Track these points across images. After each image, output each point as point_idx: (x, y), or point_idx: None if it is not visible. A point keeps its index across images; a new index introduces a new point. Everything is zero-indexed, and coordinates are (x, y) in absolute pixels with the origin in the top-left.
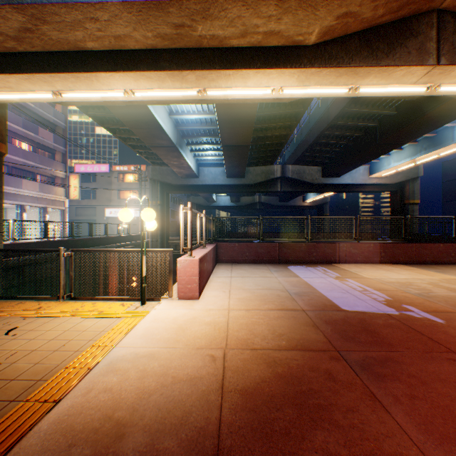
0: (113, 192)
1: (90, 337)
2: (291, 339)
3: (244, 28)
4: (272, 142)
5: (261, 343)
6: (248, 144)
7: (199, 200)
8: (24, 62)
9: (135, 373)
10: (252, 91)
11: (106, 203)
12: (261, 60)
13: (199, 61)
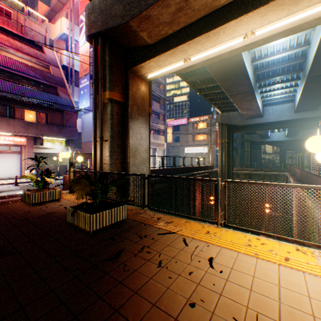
0: (189, 136)
1: None
2: None
3: None
4: None
5: None
6: None
7: (252, 137)
8: (170, 41)
9: None
10: None
11: (184, 144)
12: None
13: None
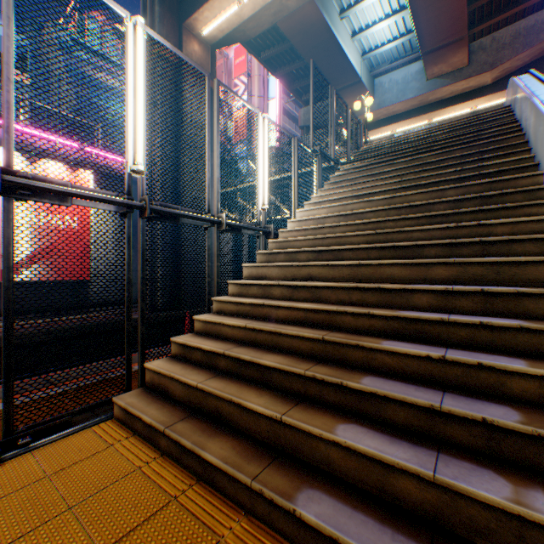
0: None
1: None
2: None
3: (450, 92)
4: None
5: None
6: None
7: None
8: None
9: None
10: (458, 113)
11: None
12: (460, 100)
13: (428, 110)
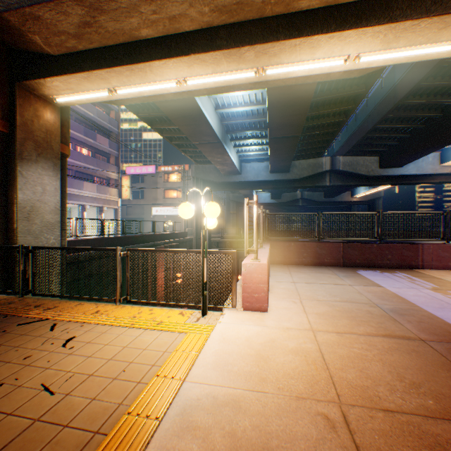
0: (159, 191)
1: (151, 360)
2: (438, 396)
3: None
4: (323, 131)
5: (391, 398)
6: (298, 135)
7: (238, 198)
8: (83, 60)
9: (220, 439)
10: (320, 64)
11: (152, 202)
12: (336, 20)
13: (259, 34)
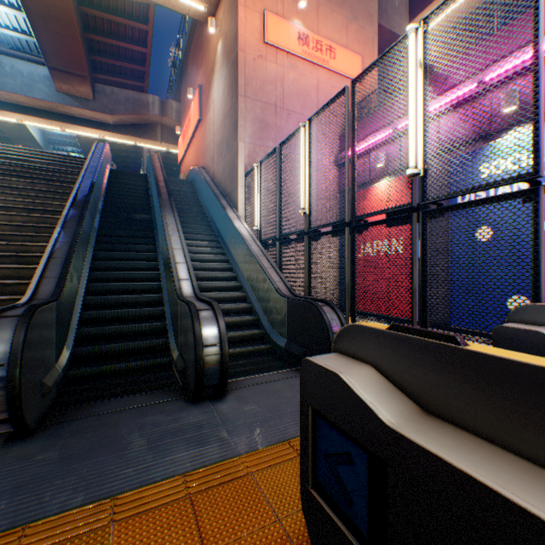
0: None
1: None
2: None
3: (82, 114)
4: (131, 161)
5: None
6: None
7: None
8: None
9: None
10: (90, 135)
11: None
12: (91, 125)
13: (61, 119)
